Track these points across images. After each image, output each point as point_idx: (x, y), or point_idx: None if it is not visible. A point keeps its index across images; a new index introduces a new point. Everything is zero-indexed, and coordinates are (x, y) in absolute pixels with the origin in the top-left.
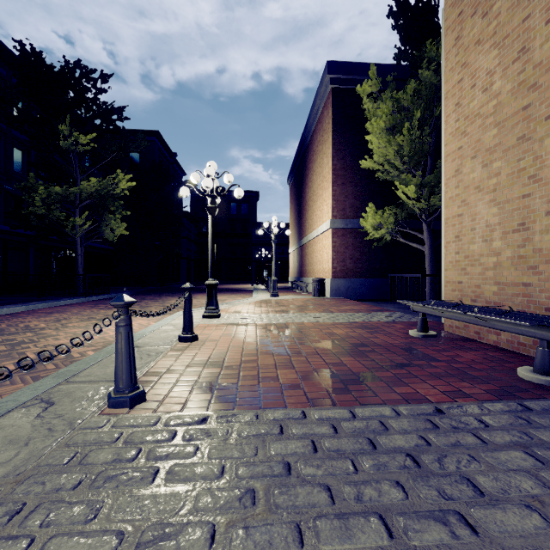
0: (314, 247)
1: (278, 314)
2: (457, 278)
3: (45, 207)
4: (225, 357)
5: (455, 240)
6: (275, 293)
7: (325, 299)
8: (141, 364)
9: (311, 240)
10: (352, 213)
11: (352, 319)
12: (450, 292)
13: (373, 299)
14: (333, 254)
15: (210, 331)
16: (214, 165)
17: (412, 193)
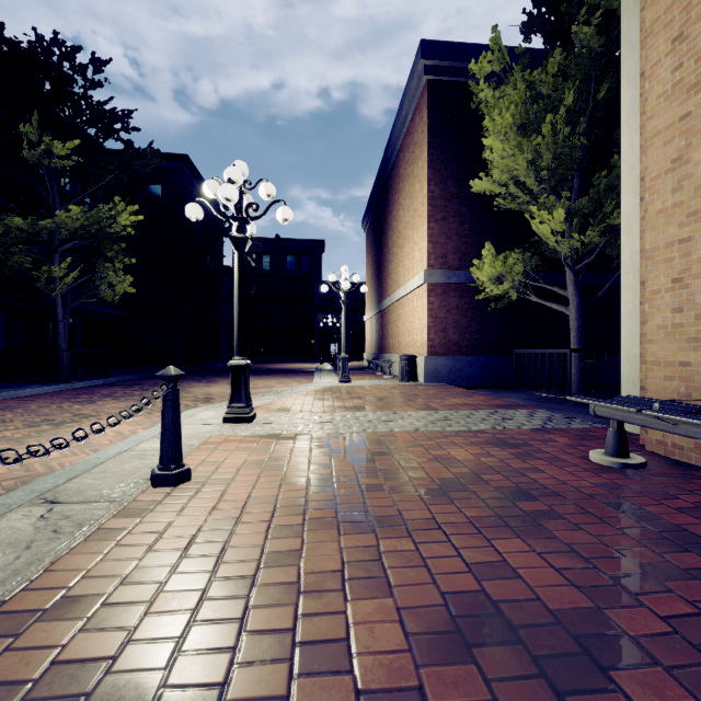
0: (400, 312)
1: (349, 415)
2: (678, 357)
3: (2, 249)
4: (229, 538)
5: (673, 286)
6: (345, 377)
7: (418, 386)
8: (6, 575)
9: (396, 301)
10: (457, 261)
11: (473, 424)
12: (660, 382)
13: (486, 385)
14: (430, 321)
15: (225, 452)
16: (243, 167)
17: (557, 224)
